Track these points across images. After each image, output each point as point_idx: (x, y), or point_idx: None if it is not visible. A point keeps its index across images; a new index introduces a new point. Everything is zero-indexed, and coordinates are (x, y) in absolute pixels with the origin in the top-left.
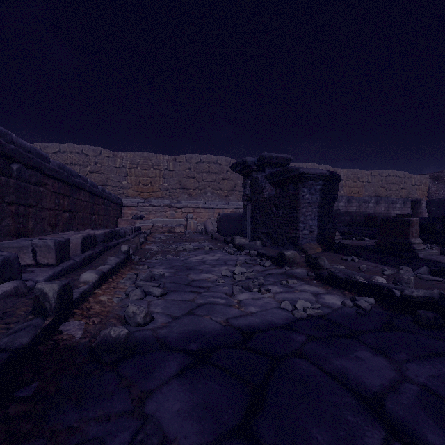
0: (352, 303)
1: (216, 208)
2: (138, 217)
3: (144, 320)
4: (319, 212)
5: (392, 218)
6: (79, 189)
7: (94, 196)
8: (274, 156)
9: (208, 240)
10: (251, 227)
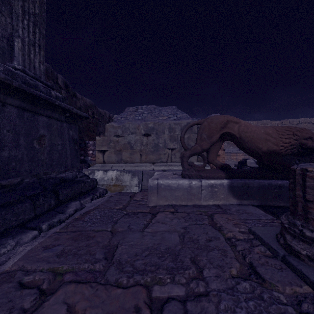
0: None
1: (232, 152)
2: None
3: None
4: None
5: None
6: None
7: None
8: None
9: None
10: None
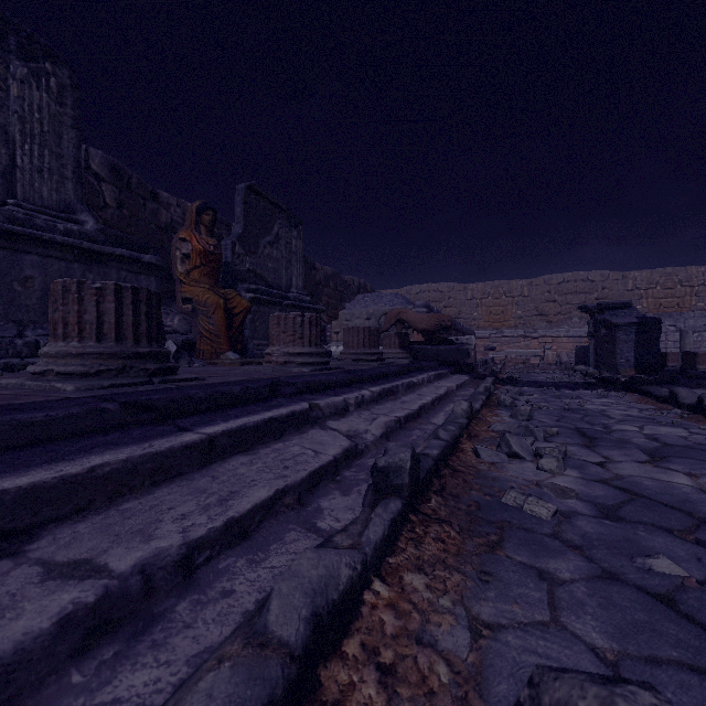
0: (586, 381)
1: (584, 336)
2: (490, 349)
3: (515, 378)
4: (636, 347)
5: (685, 352)
6: (459, 332)
7: (463, 334)
8: (611, 303)
9: (558, 370)
10: (593, 358)
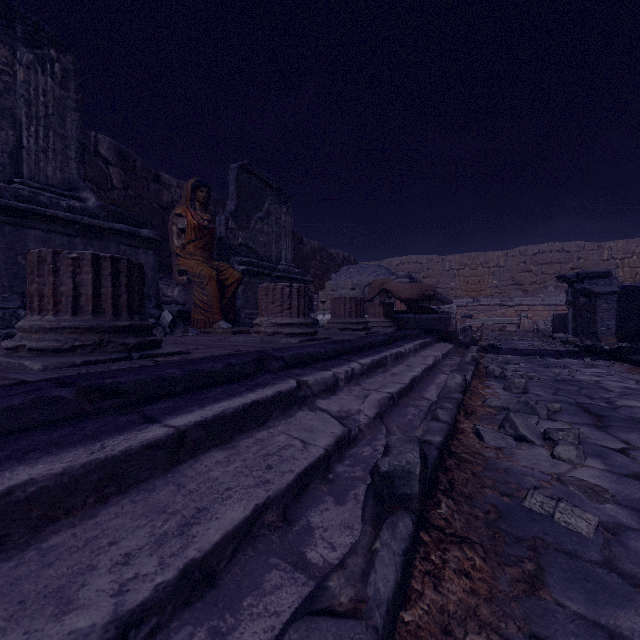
0: (568, 349)
1: (559, 305)
2: (467, 317)
3: (495, 345)
4: (617, 315)
5: None
6: (438, 301)
7: (442, 303)
8: (590, 272)
9: (536, 337)
10: (572, 326)
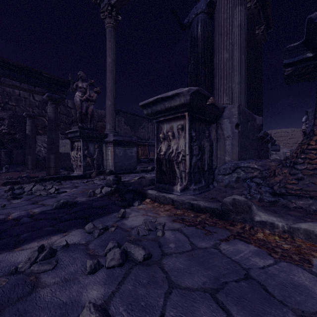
0: None
1: None
2: None
3: None
4: None
5: None
6: None
7: None
8: None
9: None
10: None
